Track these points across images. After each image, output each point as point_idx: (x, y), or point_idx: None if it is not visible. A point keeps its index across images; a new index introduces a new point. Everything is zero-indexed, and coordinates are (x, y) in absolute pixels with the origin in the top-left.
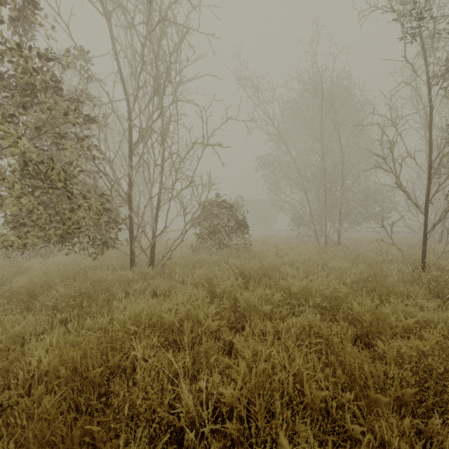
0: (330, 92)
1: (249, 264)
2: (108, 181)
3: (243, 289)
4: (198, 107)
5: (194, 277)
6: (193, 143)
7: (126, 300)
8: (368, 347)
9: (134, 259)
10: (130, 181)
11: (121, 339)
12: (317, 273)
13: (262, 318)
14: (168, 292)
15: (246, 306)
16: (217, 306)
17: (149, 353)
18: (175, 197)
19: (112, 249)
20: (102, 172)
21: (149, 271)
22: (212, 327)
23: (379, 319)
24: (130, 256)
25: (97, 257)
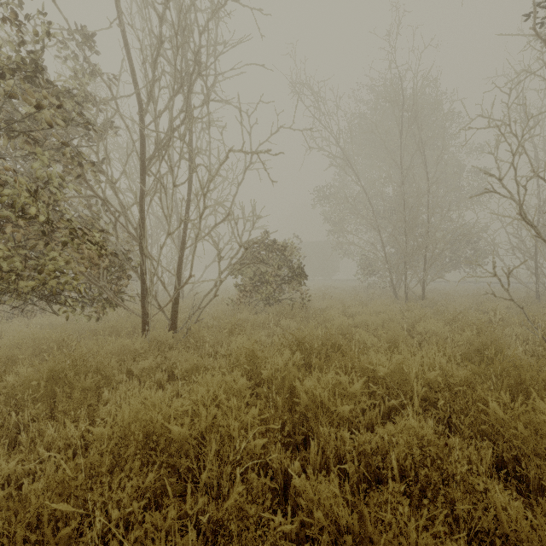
0: (413, 99)
1: (309, 329)
2: (109, 210)
3: (302, 371)
4: (238, 108)
5: (231, 348)
6: (228, 151)
7: (126, 387)
8: (517, 479)
9: (147, 321)
10: (141, 211)
11: (82, 486)
12: (406, 342)
13: (336, 424)
14: (190, 372)
15: (309, 402)
16: (262, 407)
17: (134, 510)
18: (206, 235)
19: (120, 306)
20: (100, 198)
21: (168, 339)
22: (253, 450)
23: (539, 434)
24: (142, 317)
25: (98, 318)
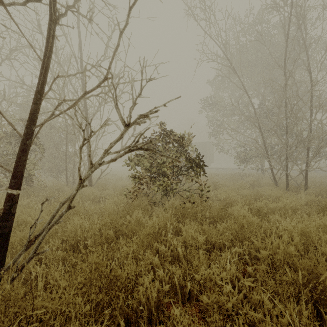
0: None
1: (278, 325)
2: None
3: None
4: None
5: None
6: None
7: None
8: None
9: None
10: None
11: None
12: None
13: None
14: None
15: None
16: None
17: None
18: (69, 107)
19: None
20: None
21: None
22: None
23: None
24: None
25: None
